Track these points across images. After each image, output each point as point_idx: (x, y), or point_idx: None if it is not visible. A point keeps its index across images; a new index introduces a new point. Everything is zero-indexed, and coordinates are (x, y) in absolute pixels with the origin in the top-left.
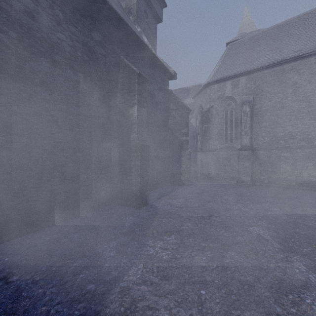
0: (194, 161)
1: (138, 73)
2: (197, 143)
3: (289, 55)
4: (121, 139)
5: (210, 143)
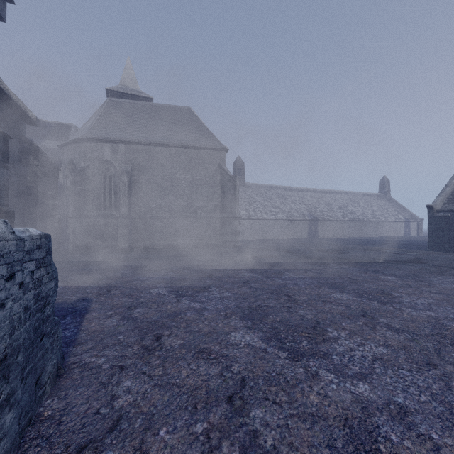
0: (64, 230)
1: (0, 131)
2: (68, 208)
3: (159, 140)
4: None
5: (86, 209)
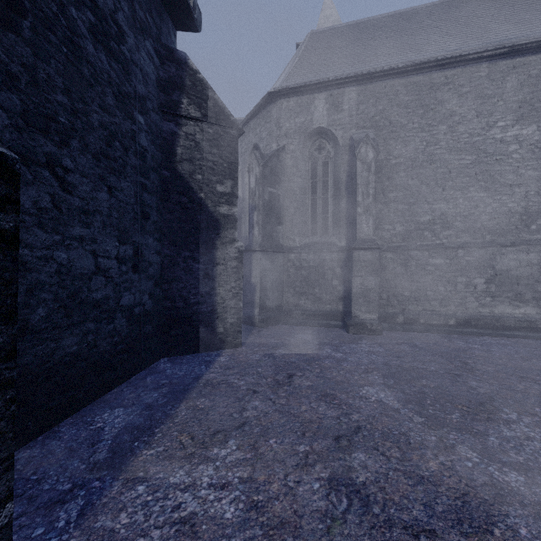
0: (245, 277)
1: None
2: (252, 232)
3: (442, 54)
4: None
5: (280, 233)
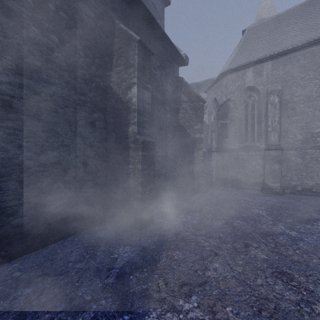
0: (208, 163)
1: (138, 40)
2: (212, 143)
3: None
4: (116, 133)
5: (227, 142)
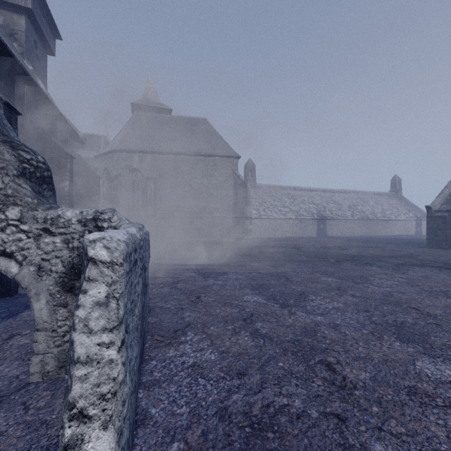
0: None
1: (70, 155)
2: None
3: (180, 150)
4: None
5: (118, 210)
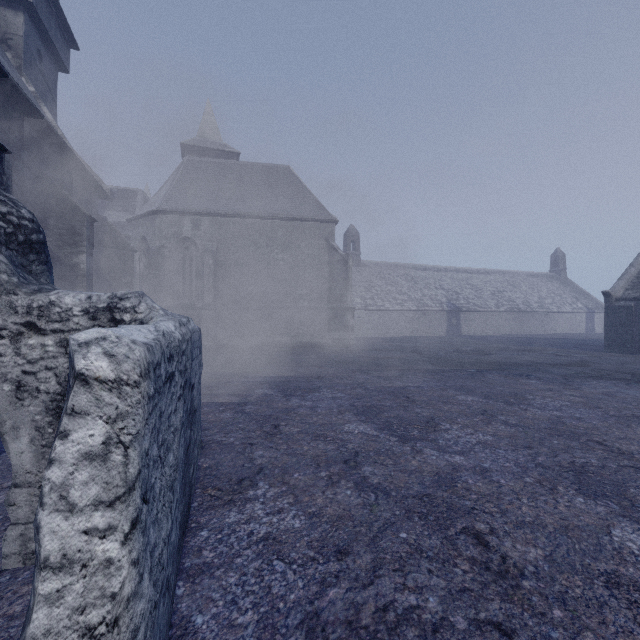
0: None
1: (88, 215)
2: None
3: (251, 211)
4: None
5: (162, 298)
